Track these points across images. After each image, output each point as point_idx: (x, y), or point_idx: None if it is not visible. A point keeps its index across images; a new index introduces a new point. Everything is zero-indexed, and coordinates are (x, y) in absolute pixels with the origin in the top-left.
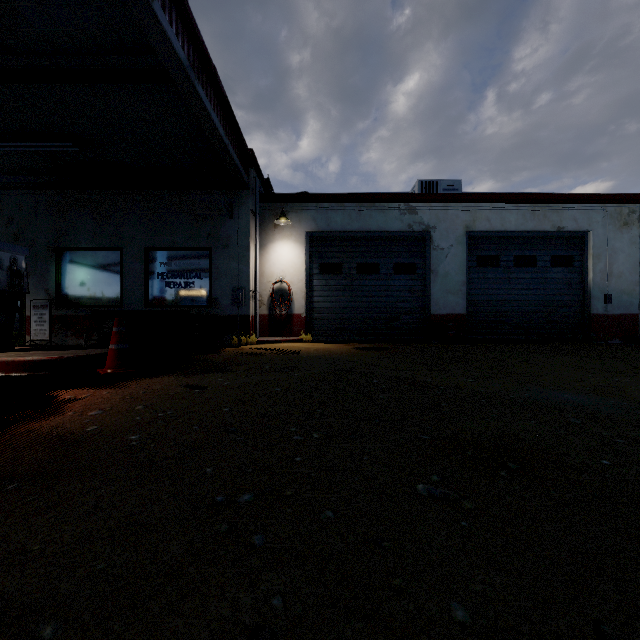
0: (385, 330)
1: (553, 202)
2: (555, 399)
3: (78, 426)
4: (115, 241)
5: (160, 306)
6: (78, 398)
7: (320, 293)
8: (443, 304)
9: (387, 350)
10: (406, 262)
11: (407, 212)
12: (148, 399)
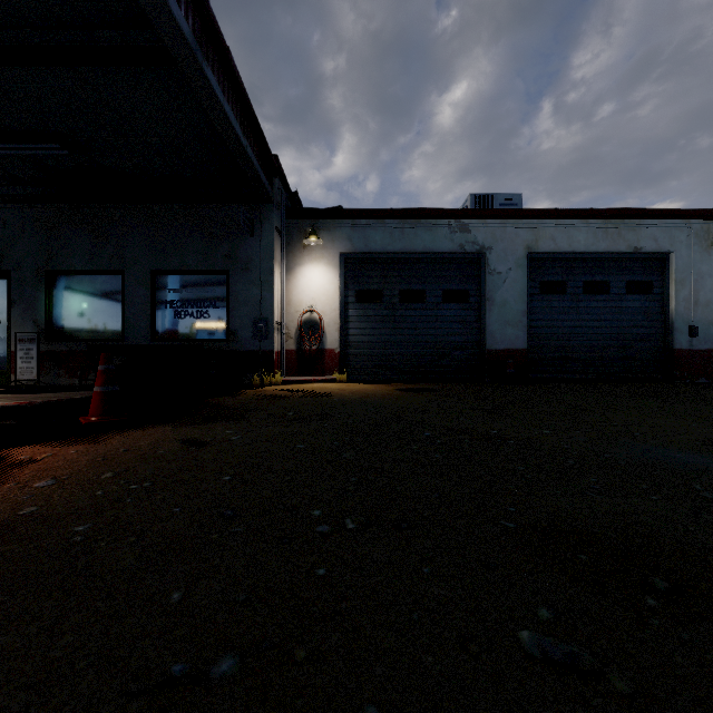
0: (432, 368)
1: (629, 218)
2: (667, 460)
3: (10, 507)
4: (116, 263)
5: (168, 340)
6: (34, 459)
7: (357, 325)
8: (500, 338)
9: (436, 392)
10: (457, 289)
11: (458, 230)
12: (125, 461)
